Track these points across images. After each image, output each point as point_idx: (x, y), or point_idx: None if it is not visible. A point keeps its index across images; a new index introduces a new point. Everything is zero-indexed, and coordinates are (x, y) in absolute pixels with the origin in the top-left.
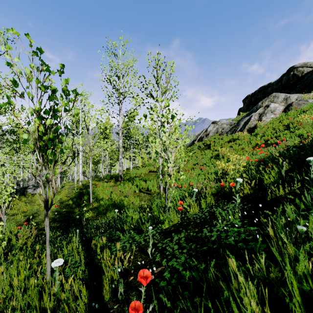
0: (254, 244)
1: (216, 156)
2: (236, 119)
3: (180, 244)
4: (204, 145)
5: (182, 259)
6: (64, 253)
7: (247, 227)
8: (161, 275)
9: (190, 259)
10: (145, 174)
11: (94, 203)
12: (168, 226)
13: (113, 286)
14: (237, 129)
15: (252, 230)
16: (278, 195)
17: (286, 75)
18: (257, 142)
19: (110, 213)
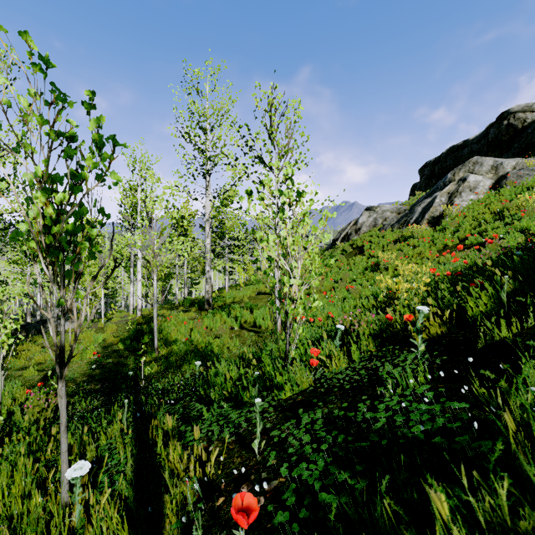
0: (465, 440)
1: (375, 266)
2: (408, 203)
3: (315, 432)
4: (353, 249)
5: (320, 466)
6: (100, 442)
7: (447, 403)
8: (278, 496)
9: (336, 468)
10: (249, 298)
11: (162, 348)
12: (292, 393)
13: (184, 520)
14: (411, 220)
15: (455, 408)
16: (497, 338)
17: (496, 125)
18: (446, 242)
19: (188, 366)
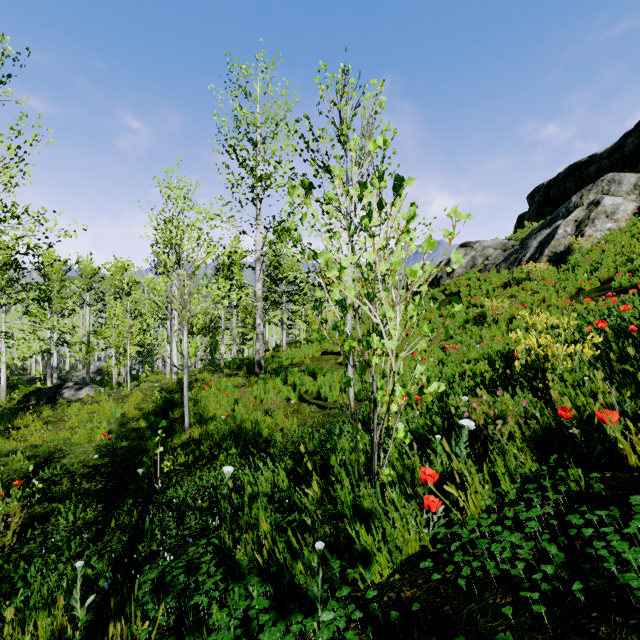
0: None
1: (479, 318)
2: (515, 237)
3: None
4: (445, 296)
5: None
6: None
7: None
8: None
9: None
10: (312, 358)
11: (194, 427)
12: (390, 569)
13: None
14: (524, 258)
15: None
16: None
17: (635, 133)
18: (580, 285)
19: (226, 458)
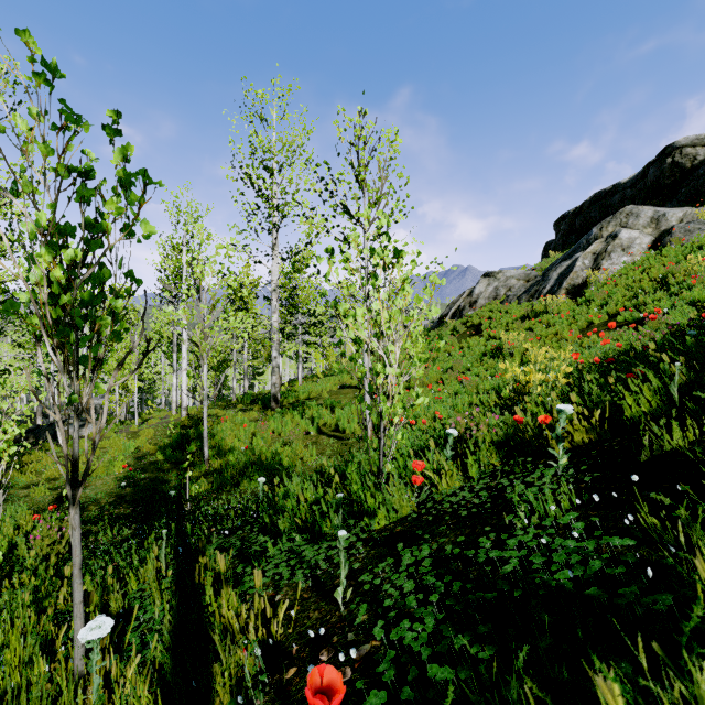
0: (632, 592)
1: (496, 351)
2: (540, 267)
3: (420, 576)
4: (467, 328)
5: (428, 625)
6: (129, 587)
7: (604, 539)
8: (371, 667)
9: (451, 628)
10: (330, 392)
11: (214, 459)
12: (388, 522)
13: (241, 700)
14: (544, 290)
15: (614, 546)
16: (667, 448)
17: (656, 164)
18: (591, 319)
19: (249, 484)
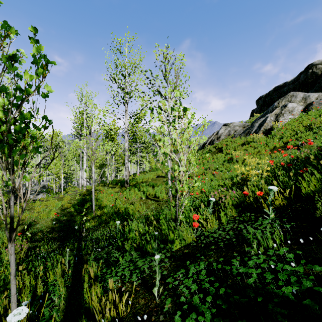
0: None
1: (230, 160)
2: (249, 121)
3: (199, 280)
4: (215, 149)
5: (207, 317)
6: (49, 279)
7: (308, 266)
8: None
9: (221, 320)
10: (152, 179)
11: (97, 210)
12: (180, 246)
13: None
14: (252, 131)
15: (313, 269)
16: None
17: (304, 73)
18: (275, 145)
19: (113, 223)
